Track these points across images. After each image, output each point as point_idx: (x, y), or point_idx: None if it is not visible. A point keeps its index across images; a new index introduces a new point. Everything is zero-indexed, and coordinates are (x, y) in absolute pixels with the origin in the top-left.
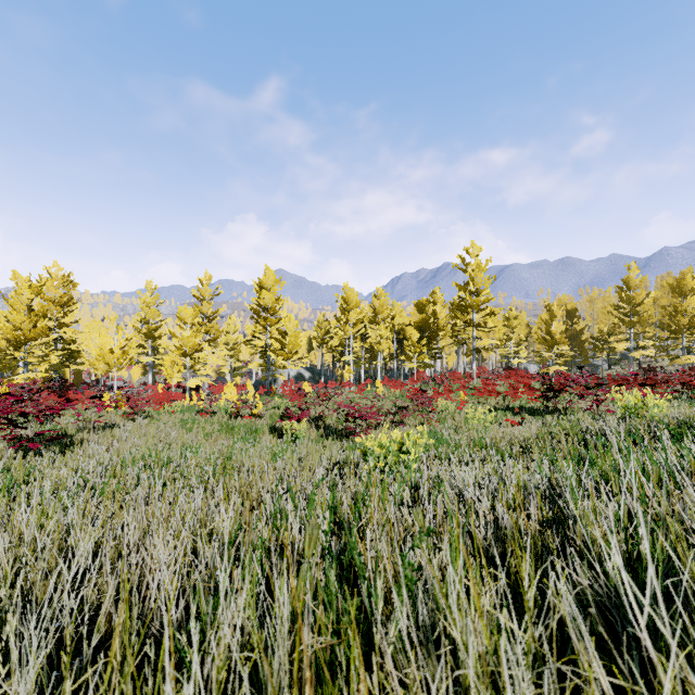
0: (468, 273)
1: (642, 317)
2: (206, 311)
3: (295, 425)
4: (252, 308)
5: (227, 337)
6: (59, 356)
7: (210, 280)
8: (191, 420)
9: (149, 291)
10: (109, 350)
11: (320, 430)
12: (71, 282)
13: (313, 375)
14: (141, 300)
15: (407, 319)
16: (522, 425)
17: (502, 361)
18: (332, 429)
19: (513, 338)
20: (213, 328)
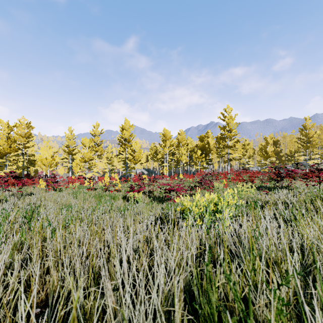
0: (225, 121)
1: (313, 143)
2: (97, 141)
3: (136, 194)
4: (118, 139)
5: (107, 154)
6: (26, 163)
7: (98, 126)
8: (79, 192)
9: (70, 132)
10: (45, 158)
11: (151, 198)
12: (30, 126)
13: (148, 172)
14: (66, 136)
15: (194, 146)
16: (281, 193)
17: (241, 165)
18: (157, 197)
19: (246, 154)
20: (100, 149)
